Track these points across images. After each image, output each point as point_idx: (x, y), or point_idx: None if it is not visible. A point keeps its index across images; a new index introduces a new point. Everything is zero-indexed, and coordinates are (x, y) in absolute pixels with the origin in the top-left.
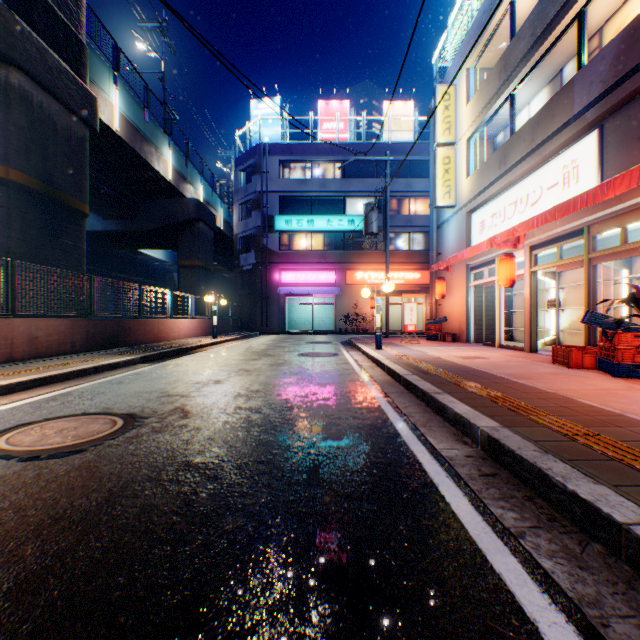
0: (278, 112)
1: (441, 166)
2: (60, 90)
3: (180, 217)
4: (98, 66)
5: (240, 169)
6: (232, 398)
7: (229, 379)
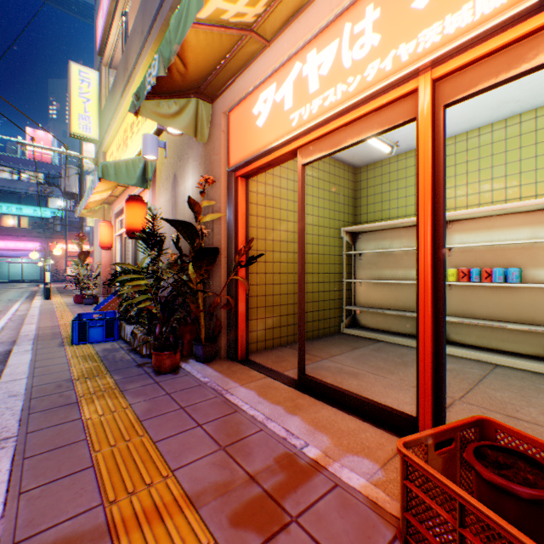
0: None
1: None
2: None
3: None
4: None
5: None
6: None
7: None
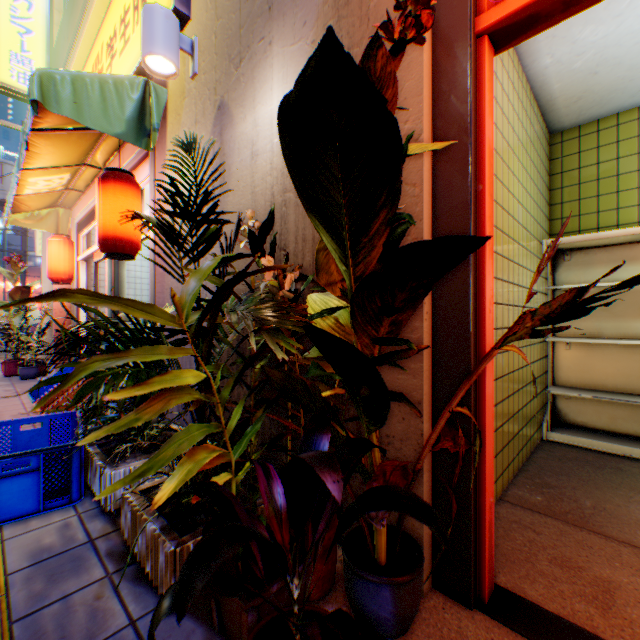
0: None
1: (41, 233)
2: None
3: None
4: None
5: None
6: None
7: None
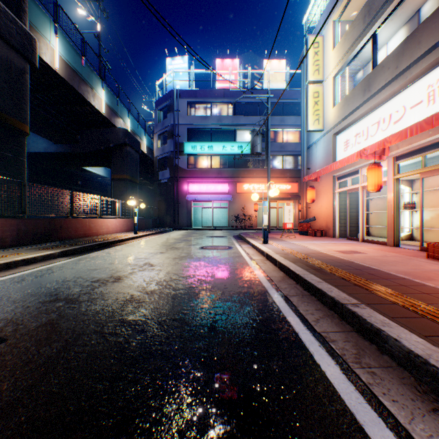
0: (186, 67)
1: (312, 99)
2: None
3: (112, 142)
4: (40, 16)
5: (159, 109)
6: (120, 304)
7: (130, 276)
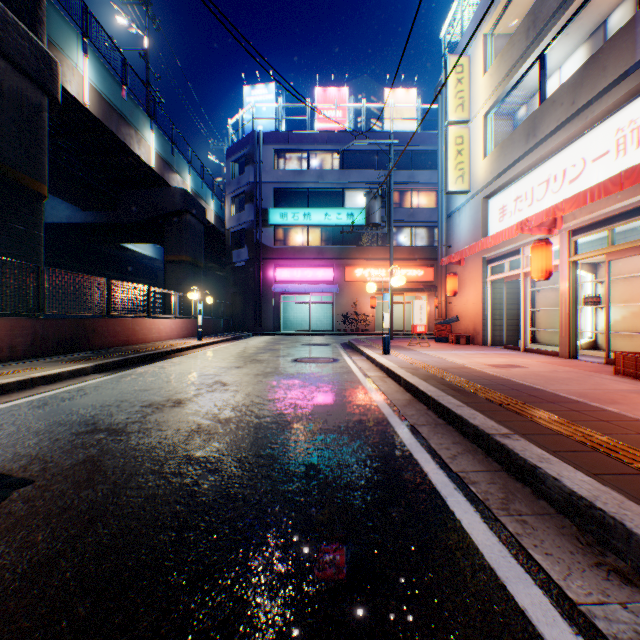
0: (273, 99)
1: (453, 147)
2: (6, 44)
3: (165, 208)
4: (62, 28)
5: (232, 160)
6: (184, 436)
7: (195, 398)
